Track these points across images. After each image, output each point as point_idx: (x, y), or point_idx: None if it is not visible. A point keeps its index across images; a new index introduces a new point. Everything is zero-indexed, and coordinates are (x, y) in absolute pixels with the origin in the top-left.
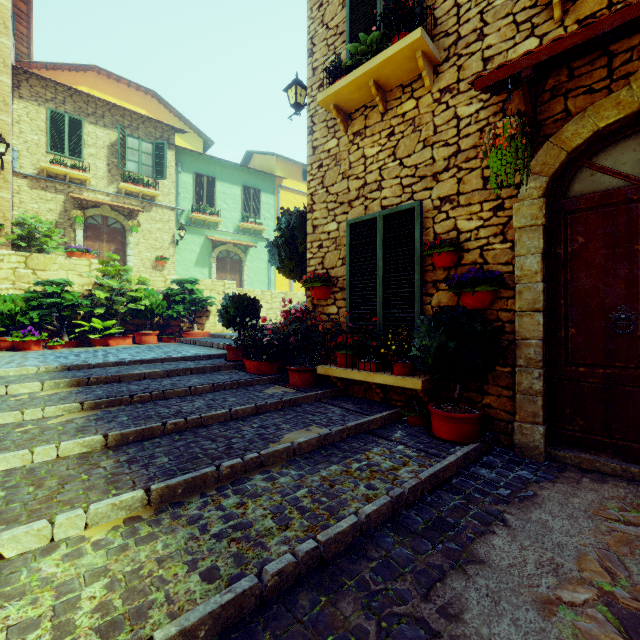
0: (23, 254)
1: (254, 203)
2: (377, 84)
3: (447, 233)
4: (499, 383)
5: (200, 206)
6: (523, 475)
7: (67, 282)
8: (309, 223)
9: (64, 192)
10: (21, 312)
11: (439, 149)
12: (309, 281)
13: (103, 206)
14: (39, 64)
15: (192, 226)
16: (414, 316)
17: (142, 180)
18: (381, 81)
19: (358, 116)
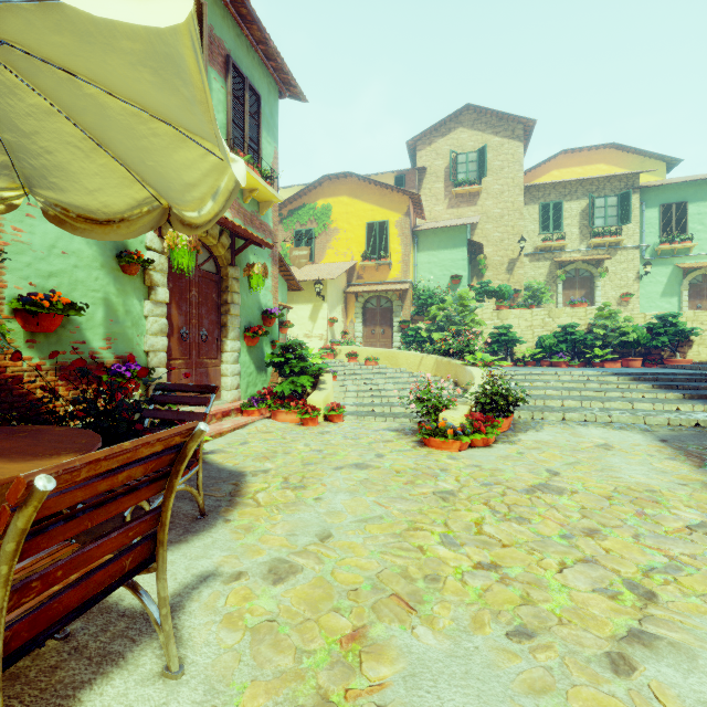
0: (547, 309)
1: None
2: None
3: None
4: None
5: (667, 236)
6: None
7: (576, 325)
8: None
9: (549, 259)
10: (554, 345)
11: None
12: None
13: (576, 262)
14: (526, 171)
15: (657, 258)
16: None
17: (608, 231)
18: None
19: None
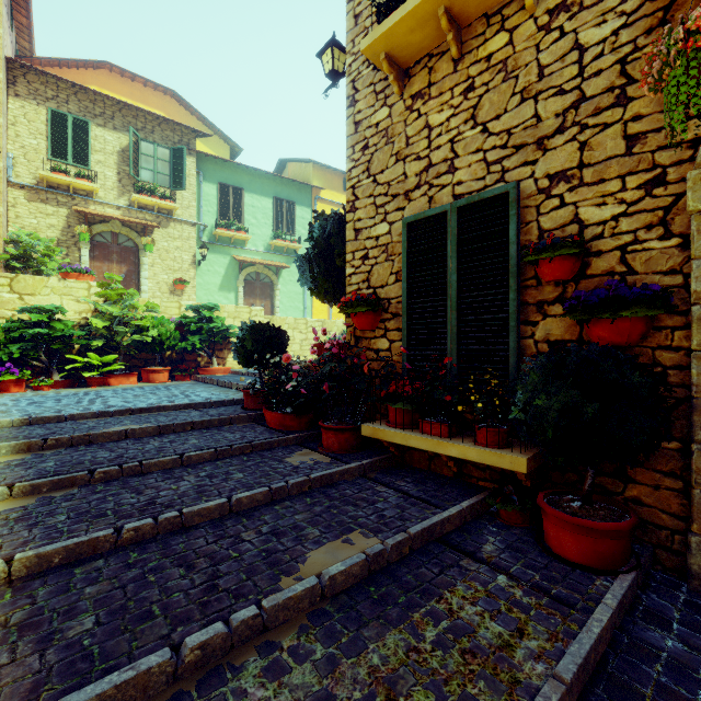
0: (7, 275)
1: (287, 217)
2: (449, 14)
3: (561, 228)
4: (656, 466)
5: (225, 221)
6: None
7: (58, 309)
8: (350, 226)
9: (67, 205)
10: None
11: (547, 101)
12: (350, 304)
13: (112, 221)
14: (42, 60)
15: (216, 244)
16: (507, 355)
17: (157, 191)
18: (455, 9)
19: (419, 70)
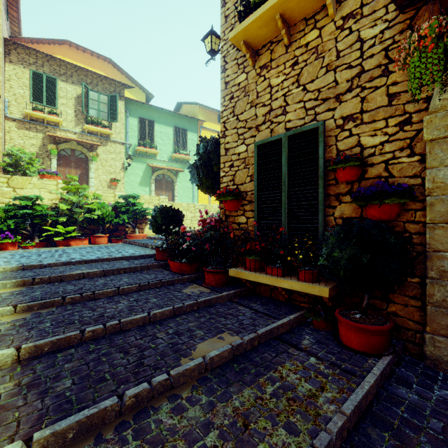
0: (6, 176)
1: (182, 139)
2: (283, 18)
3: (350, 149)
4: (406, 293)
5: (143, 142)
6: (447, 397)
7: (38, 197)
8: (222, 147)
9: (43, 131)
10: (1, 220)
11: (342, 72)
12: (222, 195)
13: (71, 142)
14: (26, 39)
15: (137, 156)
16: (317, 226)
17: (100, 122)
18: (286, 15)
19: (264, 51)
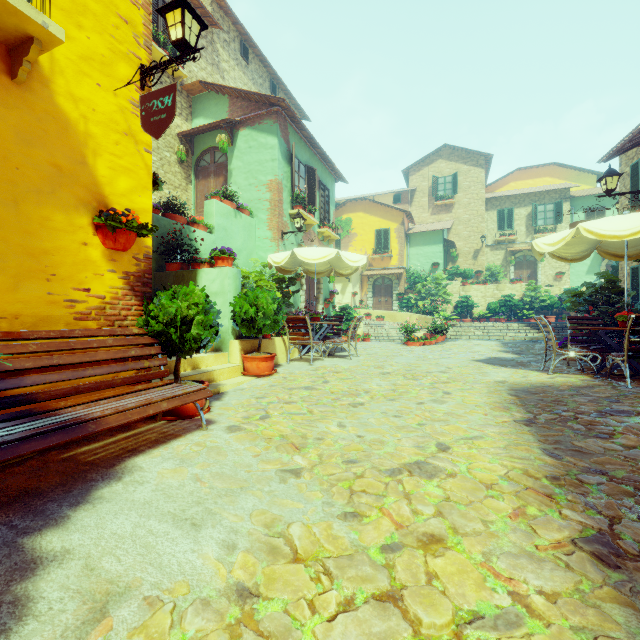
0: (495, 285)
1: None
2: None
3: None
4: None
5: None
6: None
7: (513, 295)
8: (619, 266)
9: (504, 248)
10: (497, 308)
11: None
12: None
13: (523, 250)
14: (490, 184)
15: None
16: None
17: (546, 229)
18: None
19: None
